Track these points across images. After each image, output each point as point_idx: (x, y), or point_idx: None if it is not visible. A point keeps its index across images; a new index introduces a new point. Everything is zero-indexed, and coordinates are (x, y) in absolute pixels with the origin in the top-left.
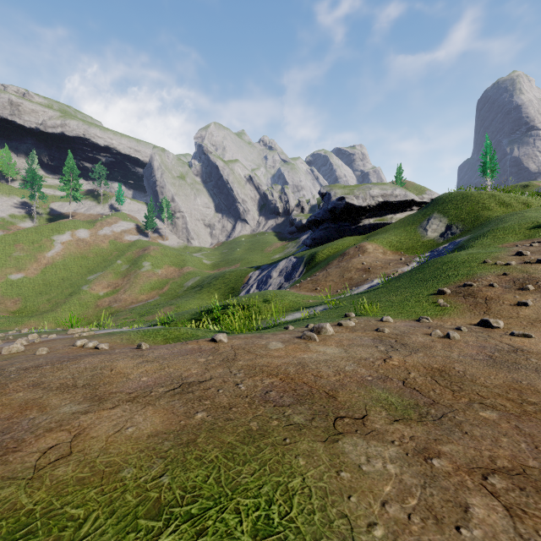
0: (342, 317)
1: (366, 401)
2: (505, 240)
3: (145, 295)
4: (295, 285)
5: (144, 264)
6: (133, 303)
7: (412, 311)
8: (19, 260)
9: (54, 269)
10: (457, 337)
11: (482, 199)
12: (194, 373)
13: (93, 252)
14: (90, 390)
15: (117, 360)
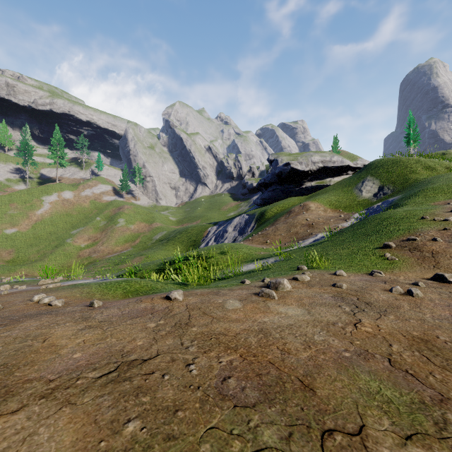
0: (295, 270)
1: (355, 397)
2: (436, 199)
3: (120, 247)
4: (248, 238)
5: (119, 220)
6: (109, 254)
7: (361, 264)
8: (13, 217)
9: (43, 224)
10: (420, 294)
11: (409, 164)
12: (139, 345)
13: (76, 210)
14: (2, 376)
15: (58, 325)
